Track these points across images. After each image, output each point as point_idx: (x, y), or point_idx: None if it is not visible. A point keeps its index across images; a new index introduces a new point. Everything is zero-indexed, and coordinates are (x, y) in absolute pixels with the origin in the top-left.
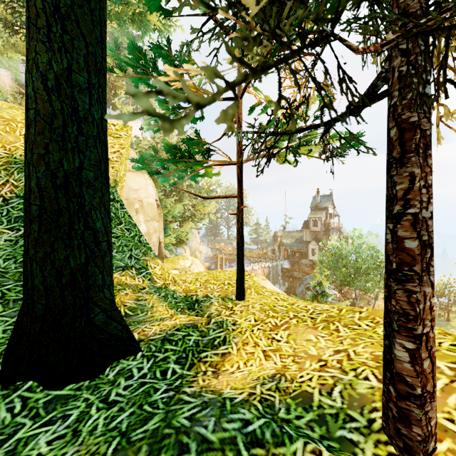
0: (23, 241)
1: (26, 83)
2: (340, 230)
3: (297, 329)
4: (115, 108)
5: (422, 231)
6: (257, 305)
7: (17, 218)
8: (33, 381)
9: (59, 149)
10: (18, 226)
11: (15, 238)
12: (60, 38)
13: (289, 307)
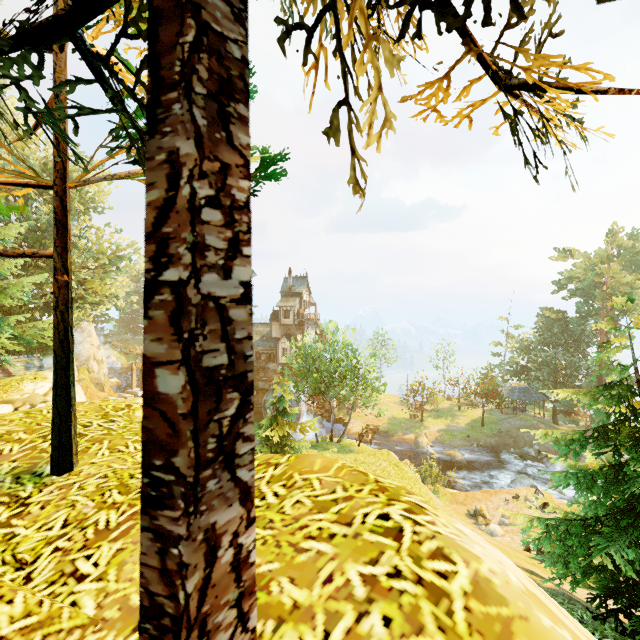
0: None
1: None
2: (317, 323)
3: None
4: None
5: (200, 341)
6: (94, 480)
7: None
8: None
9: None
10: None
11: None
12: None
13: None
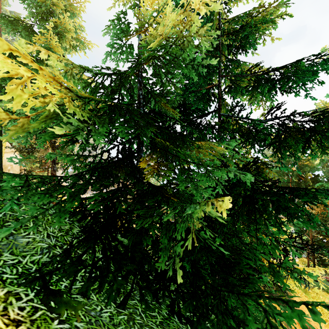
0: None
1: None
2: None
3: None
4: None
5: None
6: None
7: None
8: None
9: None
10: None
11: None
12: None
13: None
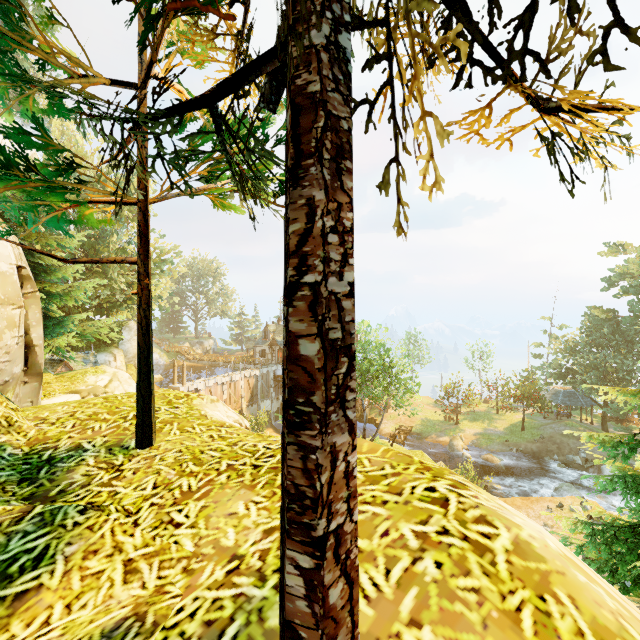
0: None
1: None
2: None
3: (222, 494)
4: None
5: (328, 322)
6: (172, 453)
7: None
8: None
9: None
10: None
11: None
12: None
13: (227, 450)
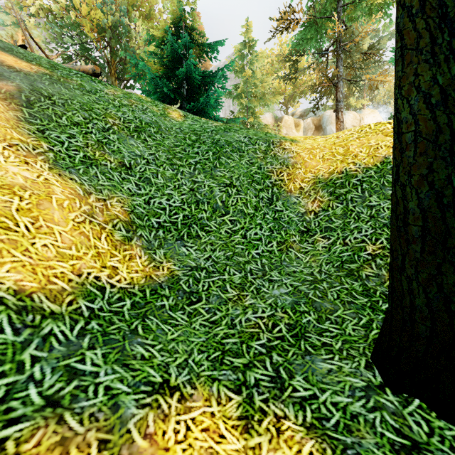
0: (391, 258)
1: (396, 110)
2: None
3: None
4: (349, 107)
5: None
6: None
7: (325, 228)
8: (419, 400)
9: (445, 166)
10: (328, 235)
11: (327, 245)
12: (447, 46)
13: None
